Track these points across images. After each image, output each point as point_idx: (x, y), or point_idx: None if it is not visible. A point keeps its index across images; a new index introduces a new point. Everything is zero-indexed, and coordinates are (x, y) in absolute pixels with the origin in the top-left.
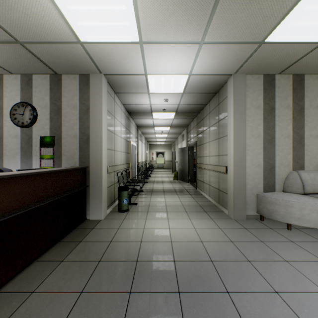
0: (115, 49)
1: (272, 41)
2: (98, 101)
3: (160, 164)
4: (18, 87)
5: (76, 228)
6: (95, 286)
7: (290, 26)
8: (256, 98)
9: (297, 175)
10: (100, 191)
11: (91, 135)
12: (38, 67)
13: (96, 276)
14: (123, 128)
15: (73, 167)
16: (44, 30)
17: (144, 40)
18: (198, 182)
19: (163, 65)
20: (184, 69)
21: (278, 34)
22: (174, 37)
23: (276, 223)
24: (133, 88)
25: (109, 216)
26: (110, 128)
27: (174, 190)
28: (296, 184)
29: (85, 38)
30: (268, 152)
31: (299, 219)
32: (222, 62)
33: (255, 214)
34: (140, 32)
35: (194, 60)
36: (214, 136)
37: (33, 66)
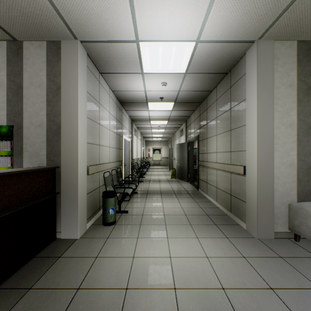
0: None
1: None
2: (72, 77)
3: (157, 160)
4: None
5: (34, 257)
6: None
7: None
8: (287, 73)
9: None
10: (75, 200)
11: (63, 124)
12: None
13: None
14: (113, 119)
15: (32, 167)
16: None
17: None
18: (200, 182)
19: (161, 22)
20: (190, 31)
21: None
22: None
23: None
24: (122, 66)
25: (89, 232)
26: (92, 117)
27: (172, 191)
28: None
29: None
30: (304, 147)
31: None
32: (246, 17)
33: (286, 231)
34: None
35: (206, 12)
36: (224, 128)
37: None
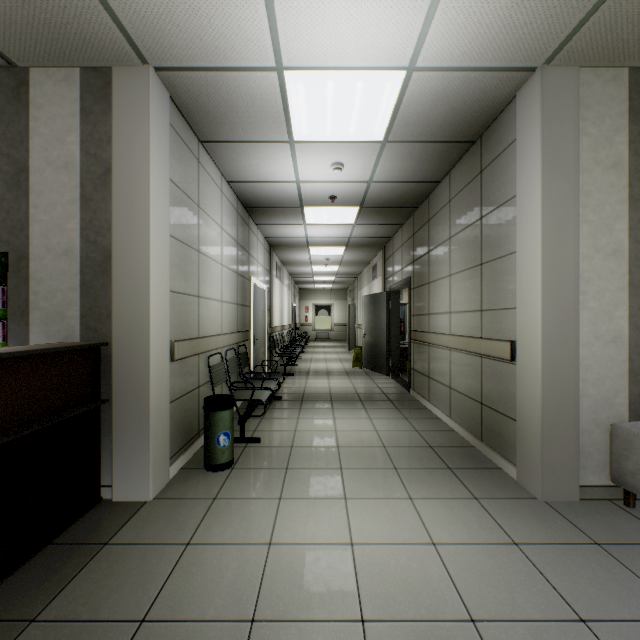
0: None
1: None
2: (137, 146)
3: (323, 331)
4: None
5: (50, 545)
6: None
7: None
8: (608, 139)
9: None
10: (143, 416)
11: (116, 250)
12: None
13: None
14: (229, 242)
15: (46, 345)
16: None
17: None
18: (413, 376)
19: (331, 24)
20: (394, 45)
21: None
22: None
23: None
24: (247, 125)
25: (174, 487)
26: (183, 235)
27: (355, 396)
28: None
29: None
30: None
31: None
32: (520, 11)
33: (605, 484)
34: None
35: (432, 0)
36: (467, 260)
37: None
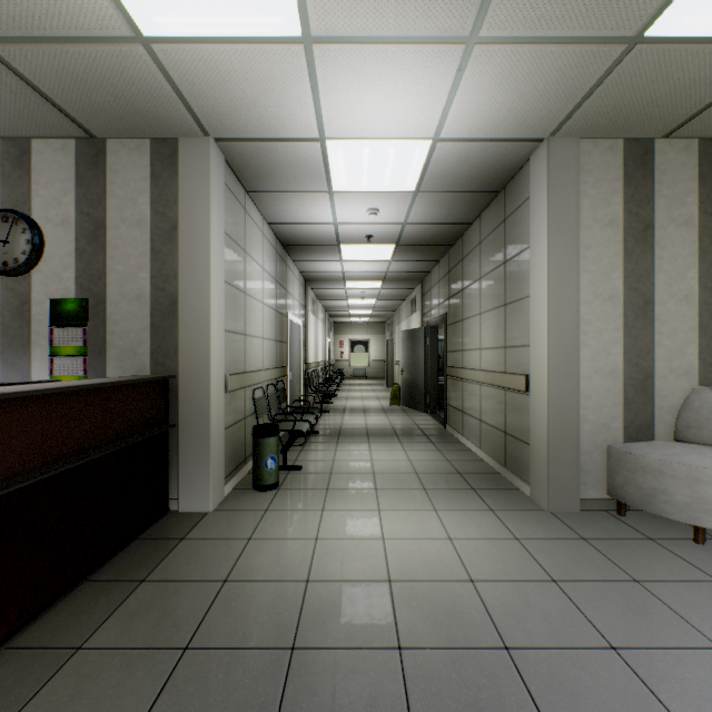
0: (238, 61)
1: (663, 35)
2: (200, 207)
3: (359, 367)
4: None
5: (137, 539)
6: None
7: None
8: (606, 200)
9: None
10: (205, 439)
11: (182, 296)
12: (40, 117)
13: (169, 704)
14: (269, 281)
15: (131, 377)
16: None
17: (315, 32)
18: (449, 412)
19: (366, 111)
20: (420, 124)
21: (684, 10)
22: (398, 20)
23: (661, 524)
24: (291, 179)
25: (229, 502)
26: (233, 280)
27: (392, 431)
28: None
29: (154, 23)
30: (636, 339)
31: None
32: (521, 103)
33: (603, 498)
34: (303, 3)
35: (449, 96)
36: (494, 301)
37: (28, 115)
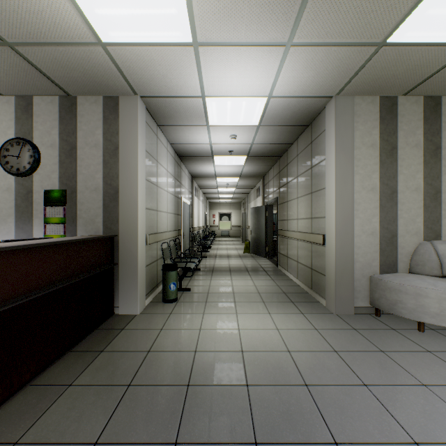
0: (156, 55)
1: (397, 41)
2: (132, 136)
3: (225, 230)
4: (11, 116)
5: (97, 329)
6: (118, 432)
7: (429, 15)
8: (369, 132)
9: (431, 247)
10: (135, 272)
11: (121, 188)
12: (39, 84)
13: (122, 412)
14: (170, 178)
15: (93, 235)
16: (44, 22)
17: (200, 40)
18: (279, 257)
19: (229, 81)
20: (260, 88)
21: (408, 29)
22: (247, 34)
23: (400, 321)
24: (184, 118)
25: (148, 309)
26: (150, 178)
27: (244, 269)
28: (431, 262)
29: (109, 35)
30: (387, 214)
31: (438, 315)
32: (319, 77)
33: (368, 306)
34: (193, 25)
35: (276, 73)
36: (305, 190)
37: (33, 84)
